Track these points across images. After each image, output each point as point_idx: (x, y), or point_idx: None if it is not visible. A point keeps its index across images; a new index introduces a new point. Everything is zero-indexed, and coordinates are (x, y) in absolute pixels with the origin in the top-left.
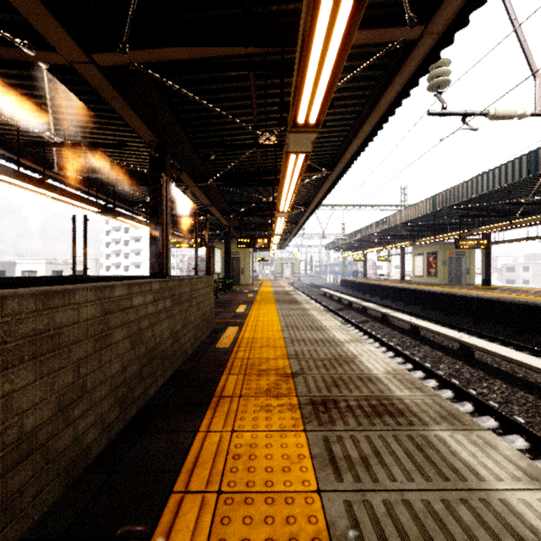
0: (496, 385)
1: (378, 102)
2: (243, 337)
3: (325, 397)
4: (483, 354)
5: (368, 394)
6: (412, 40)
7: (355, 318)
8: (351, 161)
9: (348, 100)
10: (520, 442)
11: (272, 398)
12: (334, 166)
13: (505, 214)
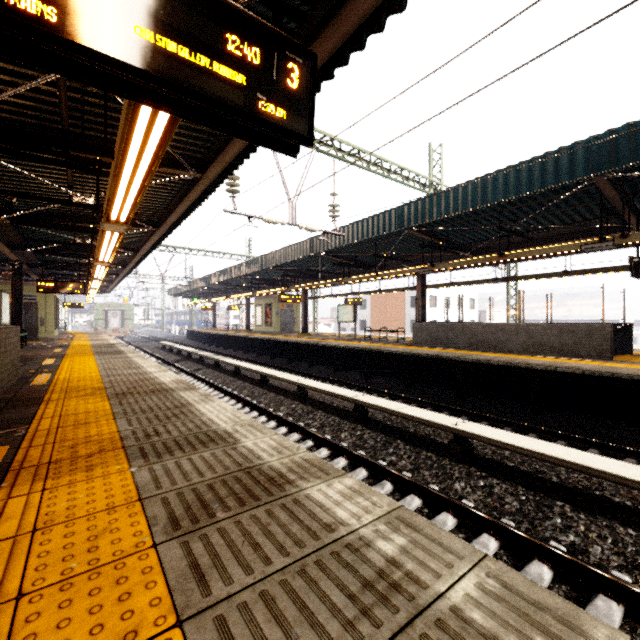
0: (269, 395)
1: (185, 198)
2: (58, 378)
3: (125, 392)
4: (276, 381)
5: (153, 388)
6: (197, 178)
7: (191, 367)
8: (174, 225)
9: (164, 186)
10: (263, 419)
11: (89, 396)
12: (159, 226)
13: (313, 276)
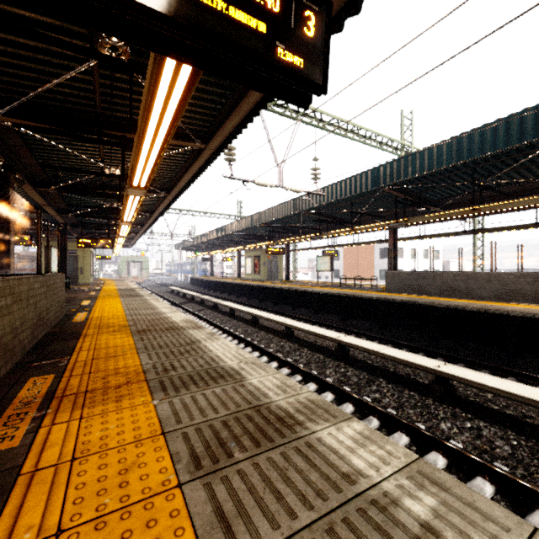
0: (260, 333)
1: (191, 166)
2: (93, 316)
3: (145, 329)
4: (265, 321)
5: (167, 326)
6: (202, 148)
7: (194, 308)
8: (182, 190)
9: (174, 157)
10: (256, 354)
11: (116, 332)
12: (170, 192)
13: (295, 232)
